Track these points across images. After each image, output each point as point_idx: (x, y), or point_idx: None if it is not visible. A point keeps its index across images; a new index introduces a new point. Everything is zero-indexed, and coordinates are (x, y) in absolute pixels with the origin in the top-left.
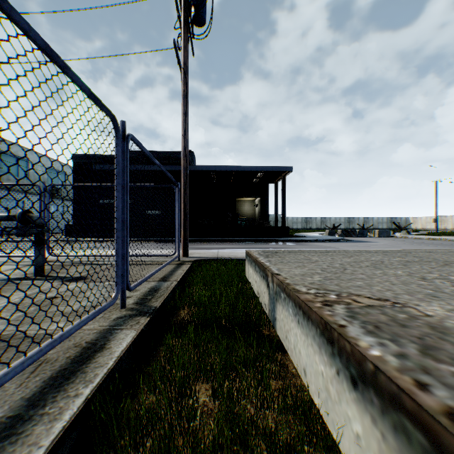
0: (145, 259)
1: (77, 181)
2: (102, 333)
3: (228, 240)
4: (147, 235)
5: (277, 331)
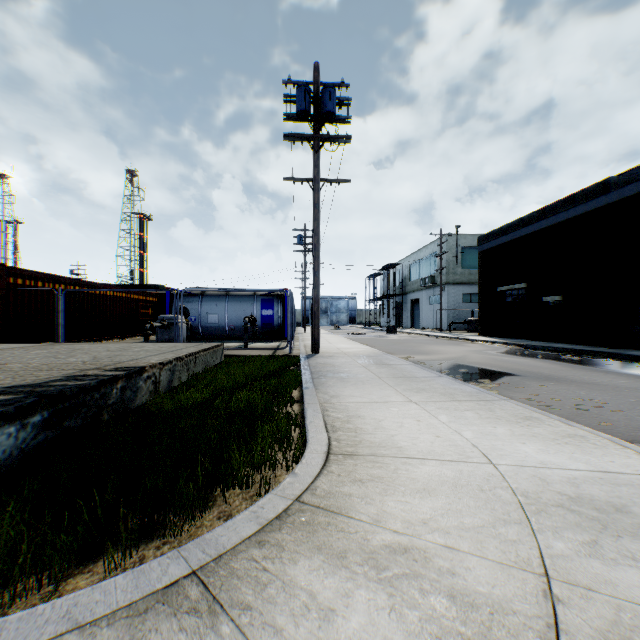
0: (297, 350)
1: (480, 268)
2: None
3: (639, 359)
4: (543, 337)
5: None
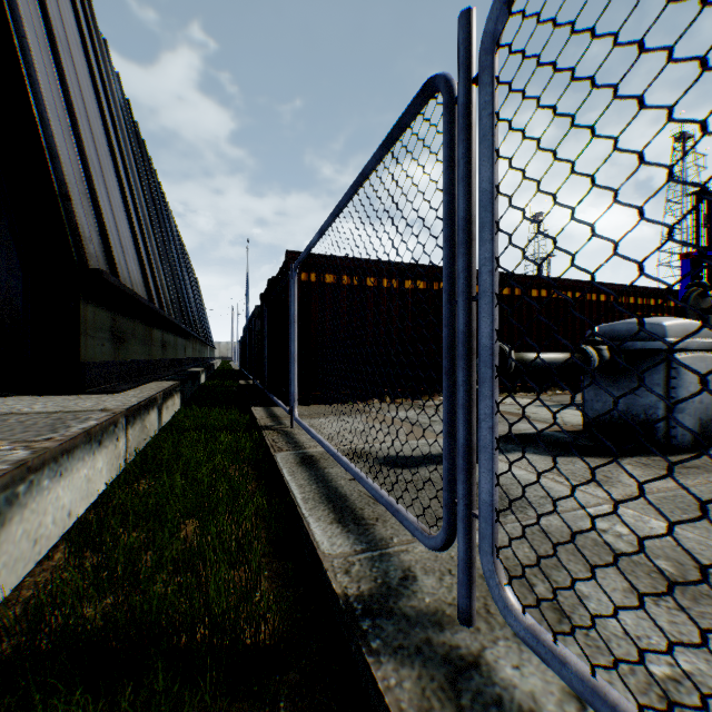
0: None
1: None
2: (379, 539)
3: None
4: None
5: (4, 596)
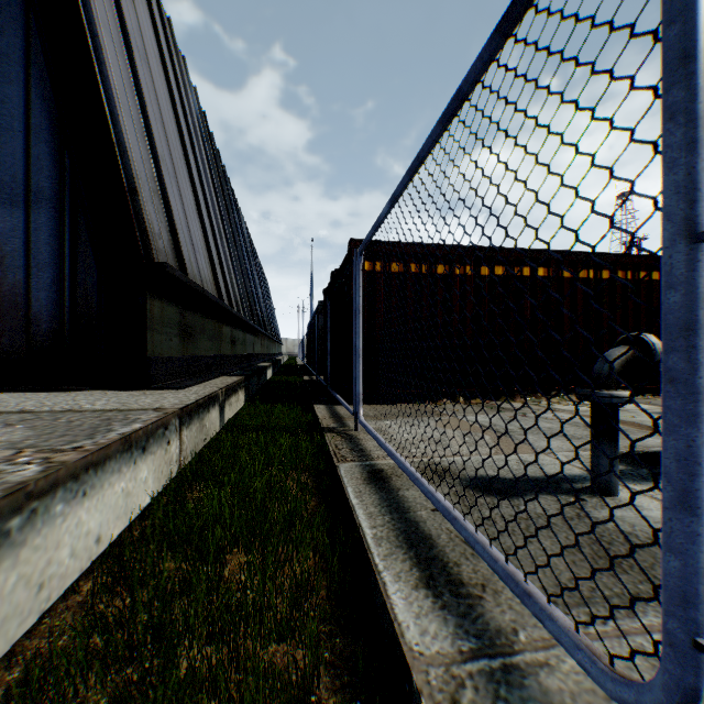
0: None
1: None
2: (495, 630)
3: None
4: None
5: None
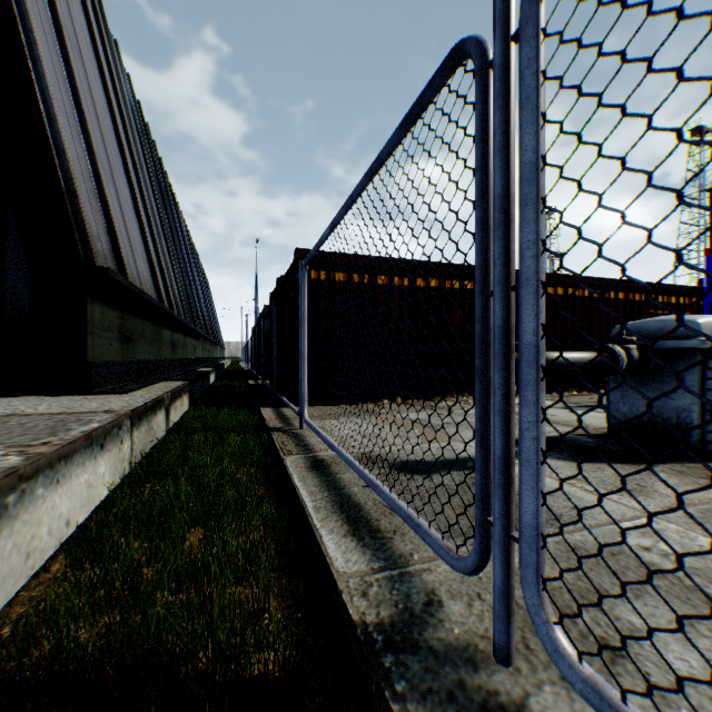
0: None
1: None
2: (398, 555)
3: None
4: None
5: None
